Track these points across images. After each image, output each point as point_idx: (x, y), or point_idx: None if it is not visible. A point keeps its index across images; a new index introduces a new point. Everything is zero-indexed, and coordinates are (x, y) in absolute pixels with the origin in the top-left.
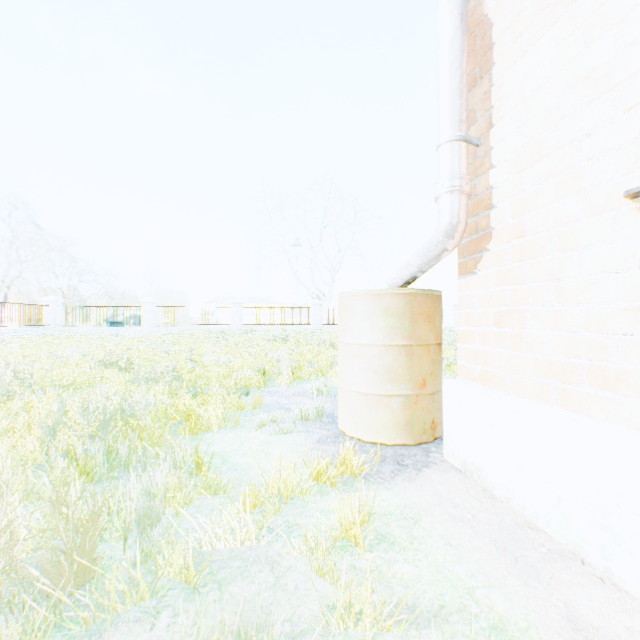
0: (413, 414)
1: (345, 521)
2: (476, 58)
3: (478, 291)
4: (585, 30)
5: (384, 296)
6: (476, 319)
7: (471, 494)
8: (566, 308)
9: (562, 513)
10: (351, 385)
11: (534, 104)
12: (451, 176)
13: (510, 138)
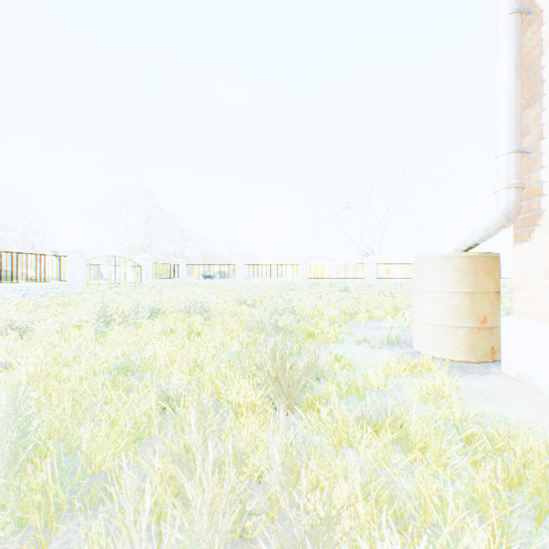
0: (475, 341)
1: (434, 386)
2: (529, 89)
3: (531, 254)
4: None
5: (451, 258)
6: (529, 274)
7: (522, 389)
8: None
9: None
10: (425, 319)
11: None
12: (507, 177)
13: None
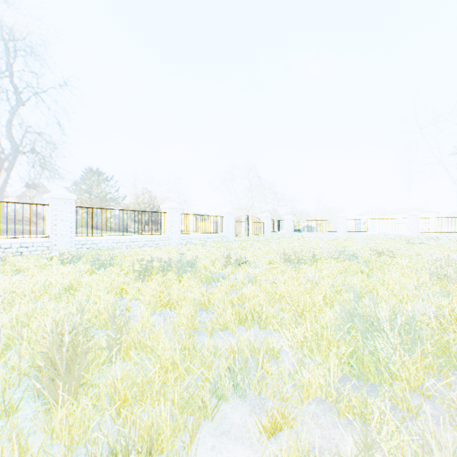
0: None
1: None
2: None
3: None
4: None
5: None
6: None
7: None
8: None
9: None
10: None
11: None
12: None
13: None
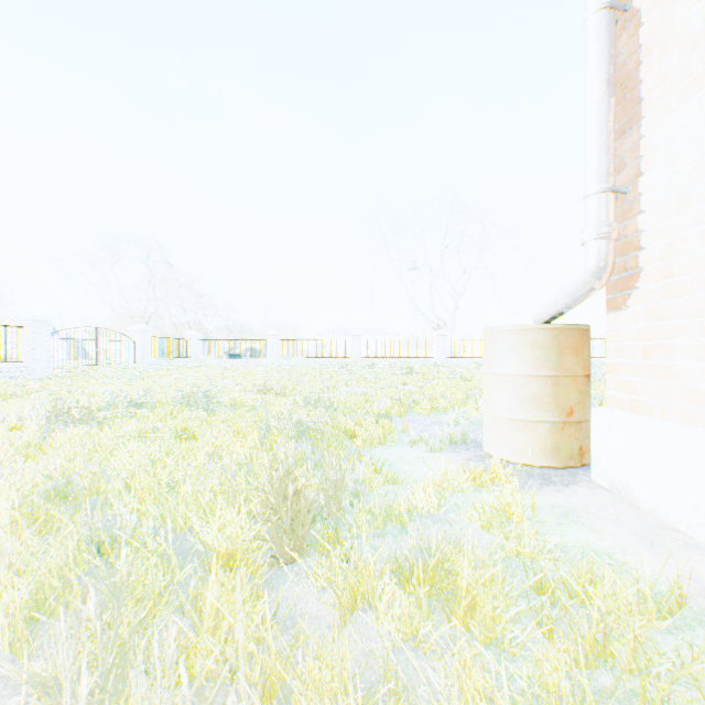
0: (559, 439)
1: (503, 505)
2: (624, 110)
3: (627, 326)
4: None
5: (530, 331)
6: (624, 352)
7: (616, 505)
8: None
9: (700, 516)
10: (497, 411)
11: (680, 160)
12: (597, 225)
13: (657, 188)
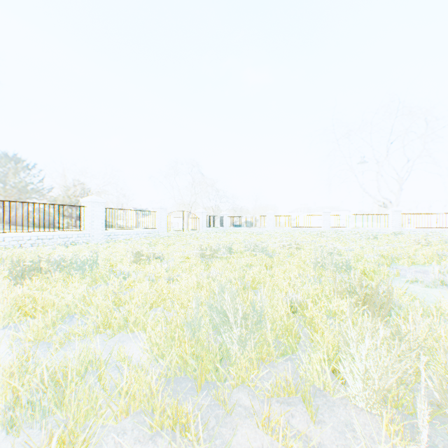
0: None
1: None
2: None
3: None
4: None
5: None
6: None
7: None
8: None
9: None
10: None
11: None
12: None
13: None
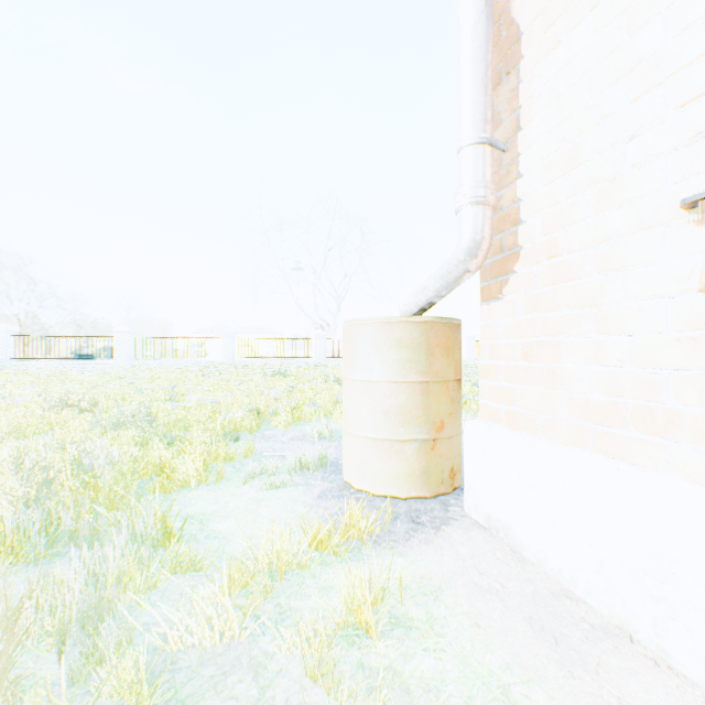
0: (430, 462)
1: (351, 603)
2: (502, 51)
3: (504, 319)
4: (630, 14)
5: (397, 325)
6: (502, 352)
7: (498, 557)
8: (607, 339)
9: (606, 580)
10: (358, 429)
11: (570, 102)
12: (475, 184)
13: (541, 142)
